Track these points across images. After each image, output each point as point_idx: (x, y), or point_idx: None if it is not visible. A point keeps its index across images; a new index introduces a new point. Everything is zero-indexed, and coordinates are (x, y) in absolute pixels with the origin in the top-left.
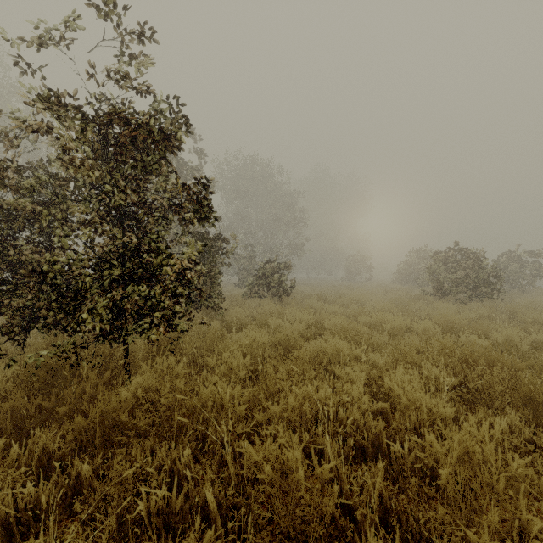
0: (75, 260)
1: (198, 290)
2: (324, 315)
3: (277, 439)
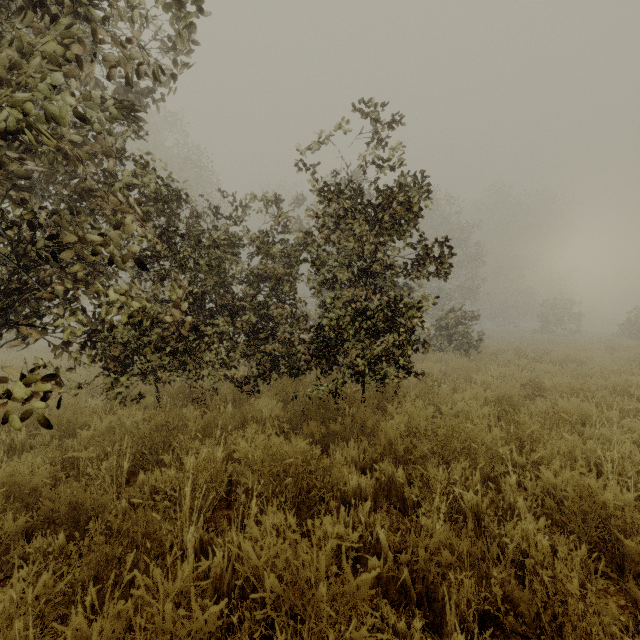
0: (342, 315)
1: (421, 342)
2: (537, 373)
3: (577, 466)
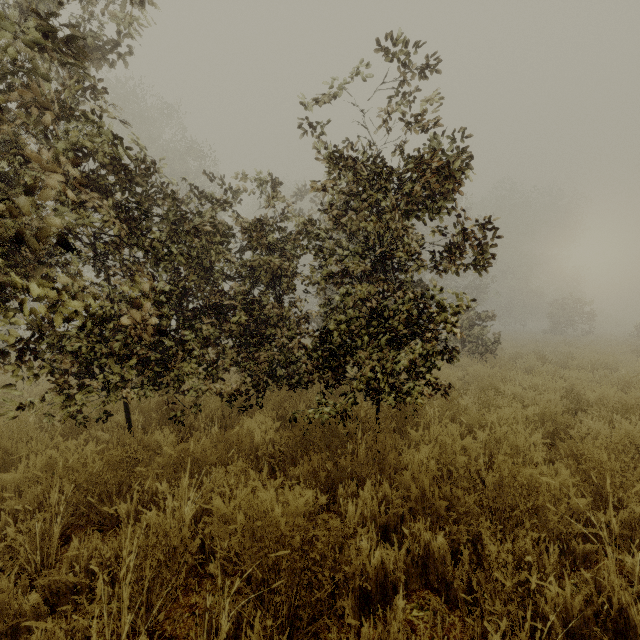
0: (353, 317)
1: (448, 349)
2: (572, 383)
3: None
